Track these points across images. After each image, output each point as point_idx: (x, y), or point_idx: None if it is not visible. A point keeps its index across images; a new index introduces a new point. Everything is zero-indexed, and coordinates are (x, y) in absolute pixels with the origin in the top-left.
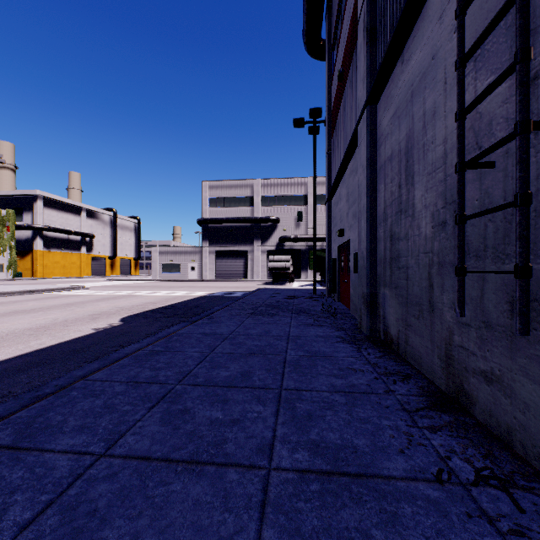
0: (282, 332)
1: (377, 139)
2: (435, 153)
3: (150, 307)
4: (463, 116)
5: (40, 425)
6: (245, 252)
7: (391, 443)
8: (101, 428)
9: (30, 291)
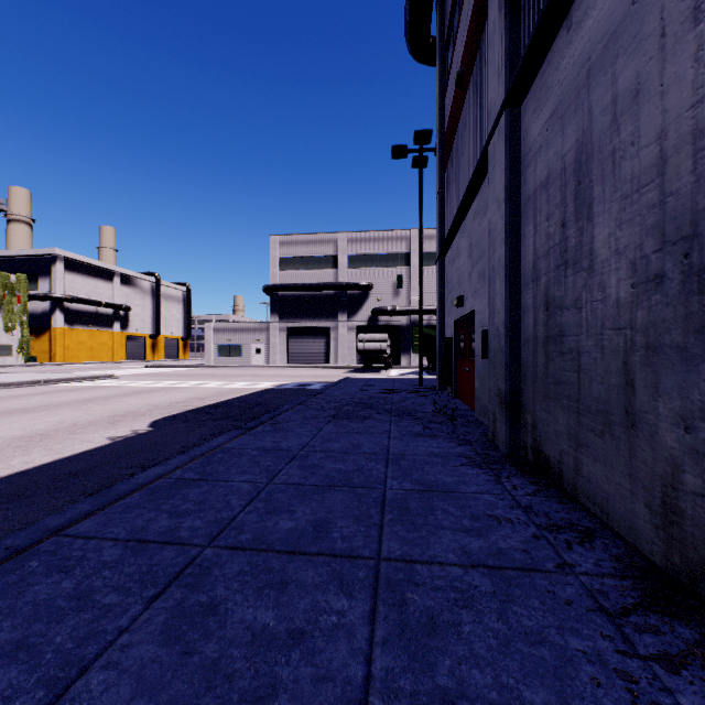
0: (377, 446)
1: (521, 158)
2: (640, 159)
3: (195, 405)
4: None
5: None
6: (327, 329)
7: (598, 702)
8: (52, 649)
9: (40, 381)
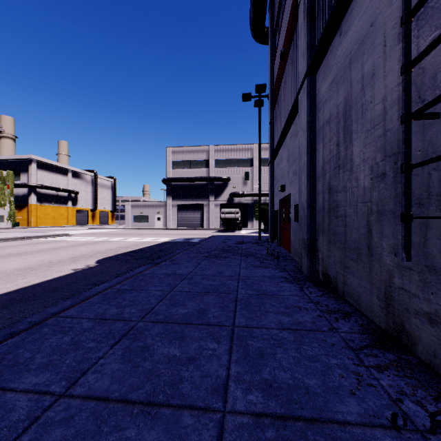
0: (233, 272)
1: (316, 105)
2: (374, 111)
3: (122, 251)
4: (409, 69)
5: (8, 362)
6: (202, 206)
7: (341, 383)
8: (65, 365)
9: (24, 237)
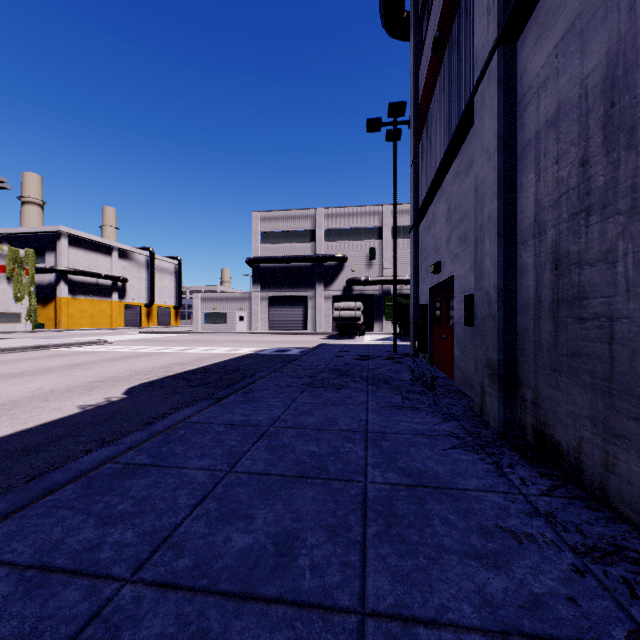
0: (355, 421)
1: (517, 101)
2: None
3: (175, 370)
4: None
5: None
6: (305, 298)
7: None
8: None
9: (38, 347)
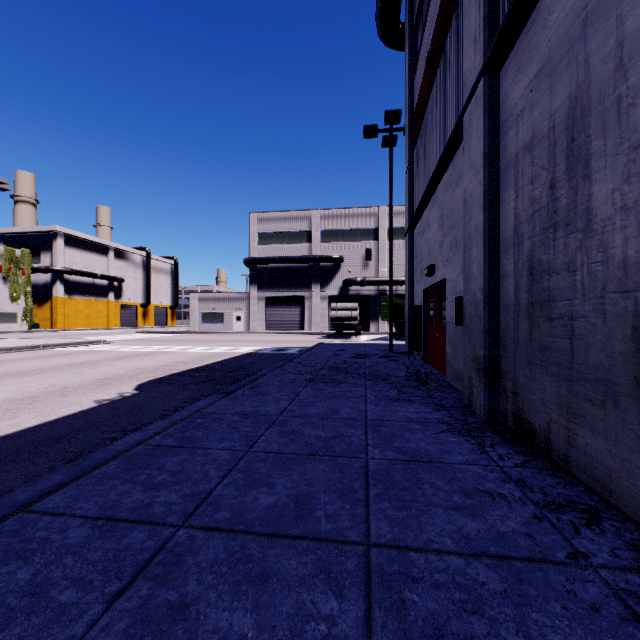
0: (355, 411)
1: (500, 124)
2: None
3: (179, 368)
4: None
5: None
6: (302, 299)
7: None
8: None
9: (39, 346)
